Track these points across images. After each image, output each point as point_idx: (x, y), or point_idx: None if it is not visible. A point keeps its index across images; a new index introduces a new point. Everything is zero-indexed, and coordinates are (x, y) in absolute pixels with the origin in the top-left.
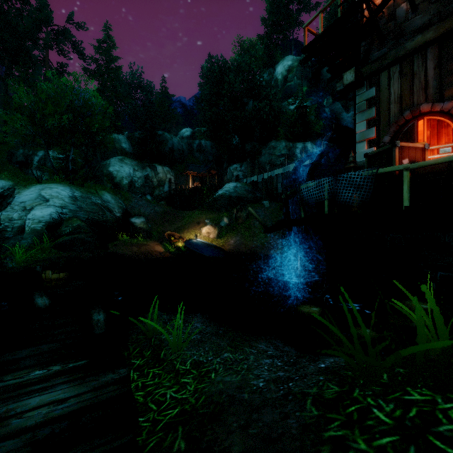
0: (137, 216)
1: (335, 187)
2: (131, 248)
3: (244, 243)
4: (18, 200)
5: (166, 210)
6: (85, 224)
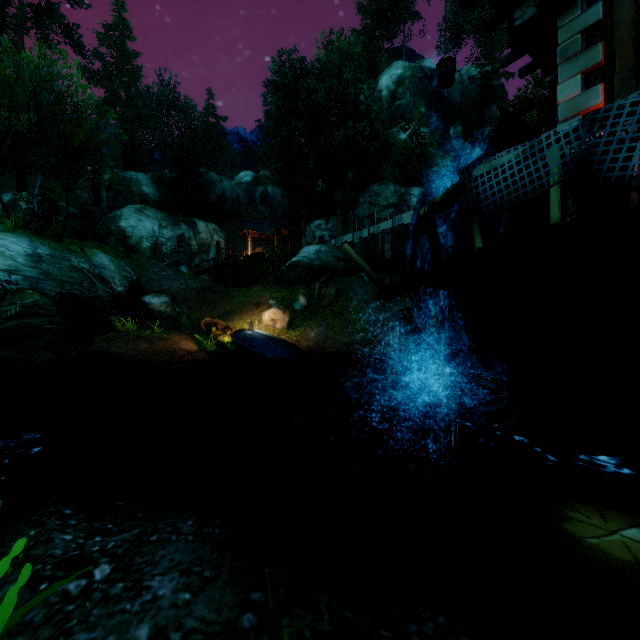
0: (156, 294)
1: (591, 146)
2: (136, 345)
3: (332, 338)
4: None
5: (207, 285)
6: (51, 302)
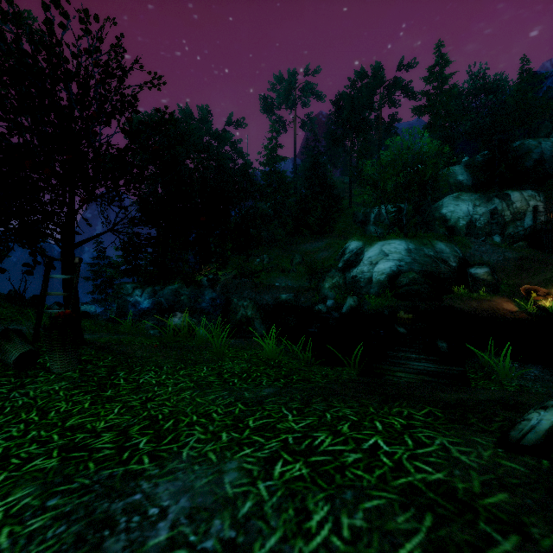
0: (478, 266)
1: None
2: (469, 303)
3: None
4: (367, 257)
5: (524, 255)
6: (420, 276)
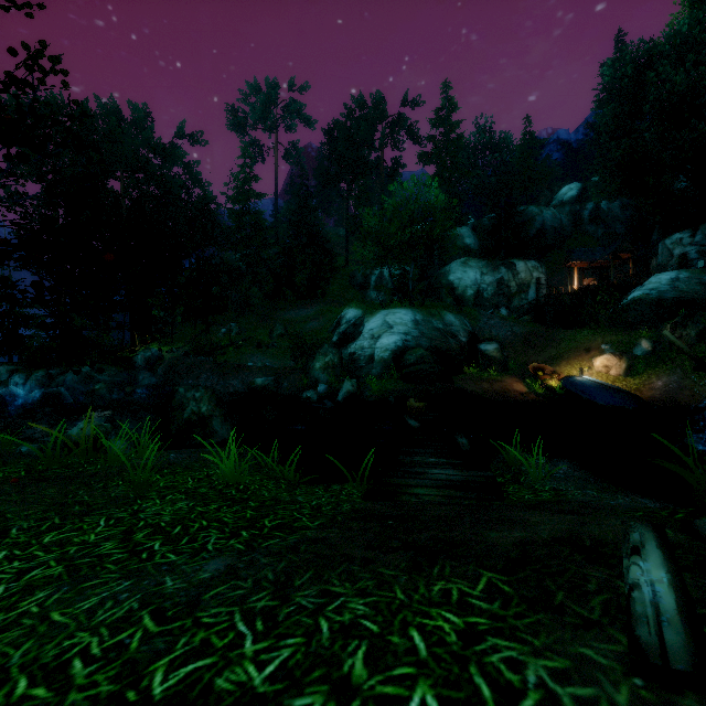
0: (487, 342)
1: None
2: (480, 384)
3: (689, 388)
4: (367, 329)
5: (531, 331)
6: (428, 353)
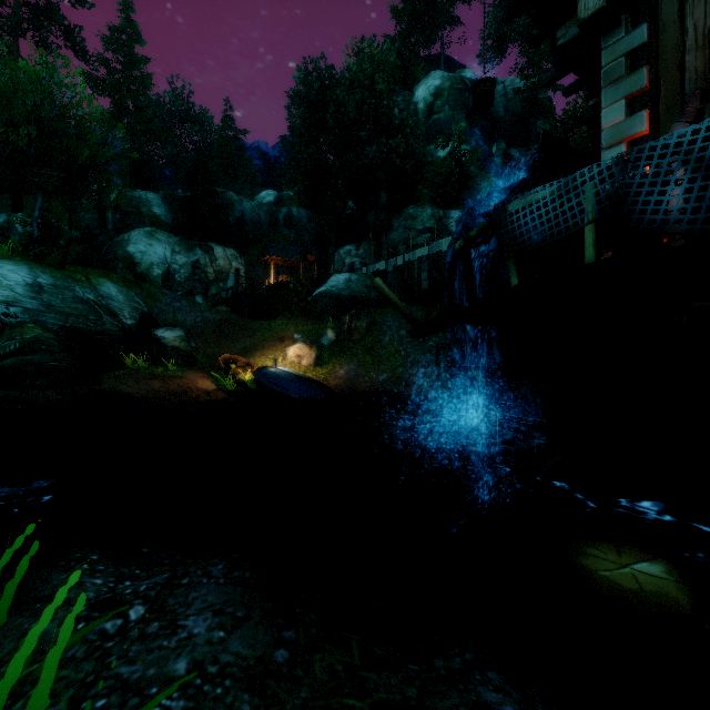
0: (169, 327)
1: (624, 186)
2: (148, 384)
3: (363, 375)
4: None
5: (225, 318)
6: (54, 336)
